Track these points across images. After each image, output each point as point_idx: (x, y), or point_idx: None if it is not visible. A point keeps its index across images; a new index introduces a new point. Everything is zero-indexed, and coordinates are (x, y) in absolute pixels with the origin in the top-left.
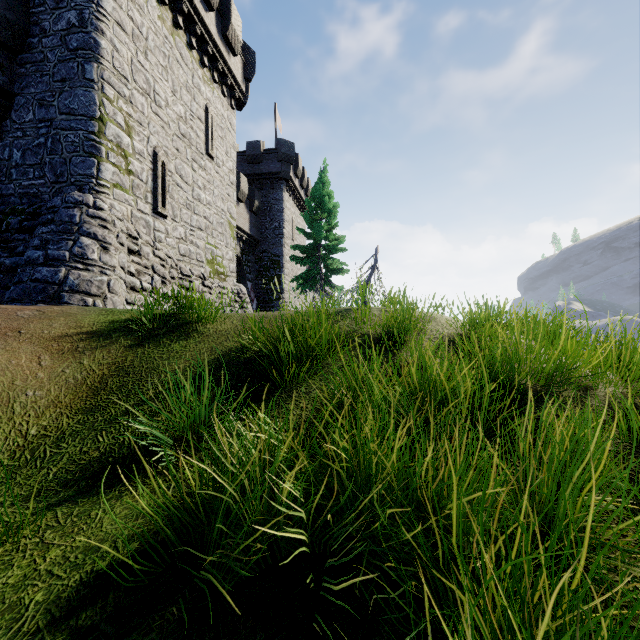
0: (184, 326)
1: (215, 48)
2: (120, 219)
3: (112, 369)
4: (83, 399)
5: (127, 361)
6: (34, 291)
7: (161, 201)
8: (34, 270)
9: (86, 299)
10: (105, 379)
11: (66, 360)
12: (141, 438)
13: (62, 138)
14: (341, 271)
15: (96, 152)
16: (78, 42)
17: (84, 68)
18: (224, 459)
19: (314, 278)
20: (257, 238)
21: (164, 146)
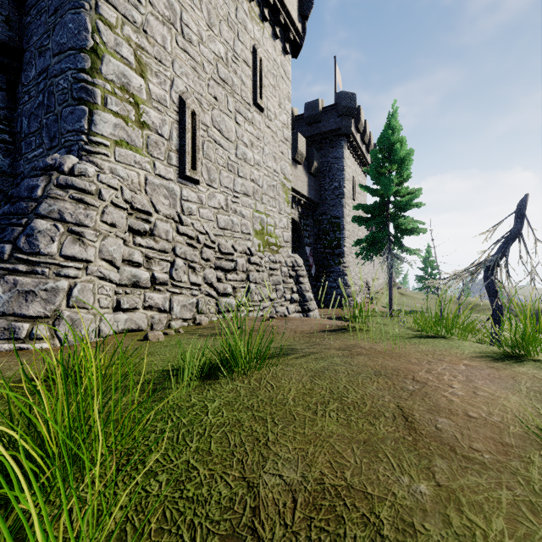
0: None
1: None
2: (113, 187)
3: None
4: None
5: None
6: None
7: (191, 162)
8: None
9: (17, 326)
10: None
11: None
12: None
13: (55, 88)
14: (416, 231)
15: (87, 97)
16: None
17: None
18: None
19: (381, 241)
20: (316, 201)
21: (196, 92)
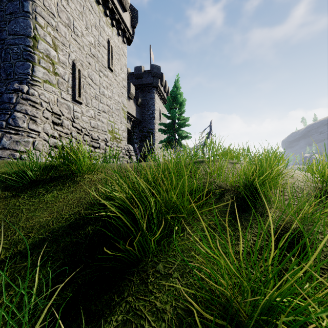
0: (64, 176)
1: (113, 5)
2: (46, 102)
3: None
4: None
5: None
6: None
7: (78, 93)
8: None
9: (15, 154)
10: None
11: None
12: None
13: (10, 50)
14: (187, 137)
15: (31, 59)
16: None
17: (23, 4)
18: None
19: (171, 141)
20: (140, 119)
21: (80, 60)
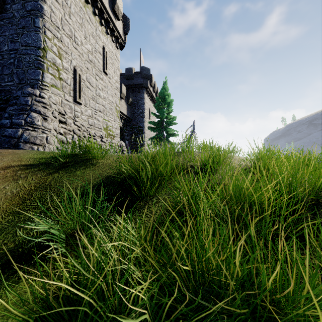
0: (84, 161)
1: (108, 15)
2: (54, 103)
3: (37, 186)
4: (15, 205)
5: (47, 181)
6: (3, 142)
7: (78, 95)
8: (4, 130)
9: (33, 146)
10: (31, 192)
11: (7, 181)
12: (44, 233)
13: (23, 59)
14: (174, 135)
15: (41, 67)
16: (31, 6)
17: (34, 21)
18: (82, 270)
19: (160, 138)
20: (131, 118)
21: (80, 66)
